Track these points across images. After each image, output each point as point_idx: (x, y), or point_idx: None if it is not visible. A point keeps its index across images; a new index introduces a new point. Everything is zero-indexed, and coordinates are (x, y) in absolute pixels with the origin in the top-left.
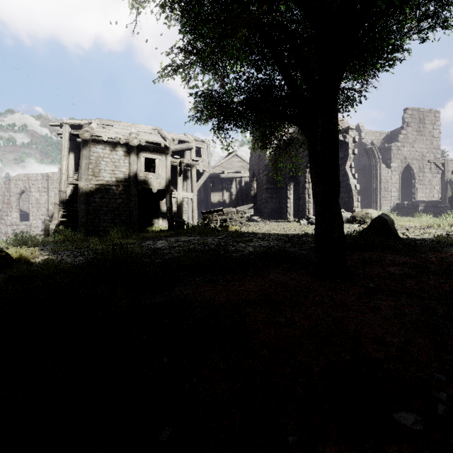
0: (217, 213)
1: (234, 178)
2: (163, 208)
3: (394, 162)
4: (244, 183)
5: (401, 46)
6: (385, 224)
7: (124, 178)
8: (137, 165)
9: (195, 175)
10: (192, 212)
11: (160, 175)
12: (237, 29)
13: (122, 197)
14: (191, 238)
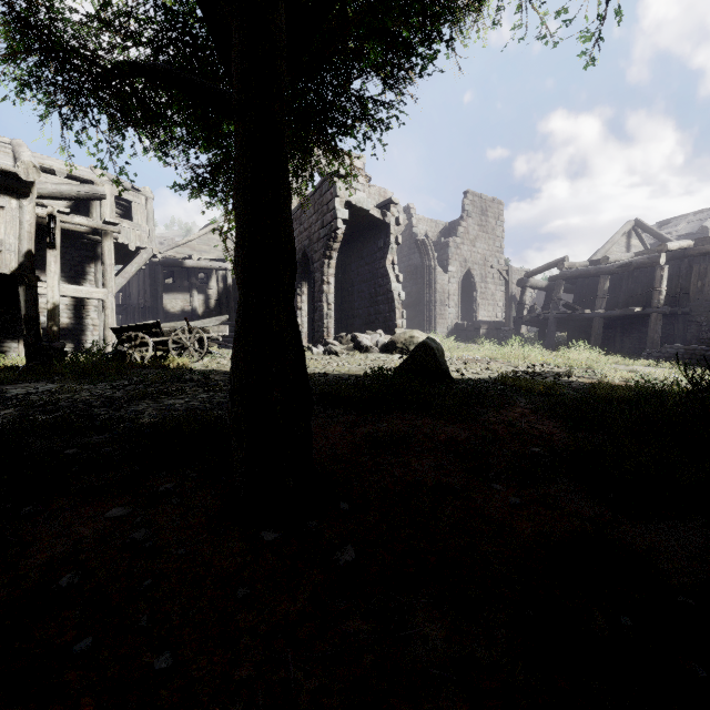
0: (149, 331)
1: (214, 270)
2: None
3: (452, 265)
4: (233, 281)
5: (447, 8)
6: (431, 355)
7: None
8: None
9: (110, 254)
10: (104, 329)
11: (1, 241)
12: None
13: None
14: (44, 389)
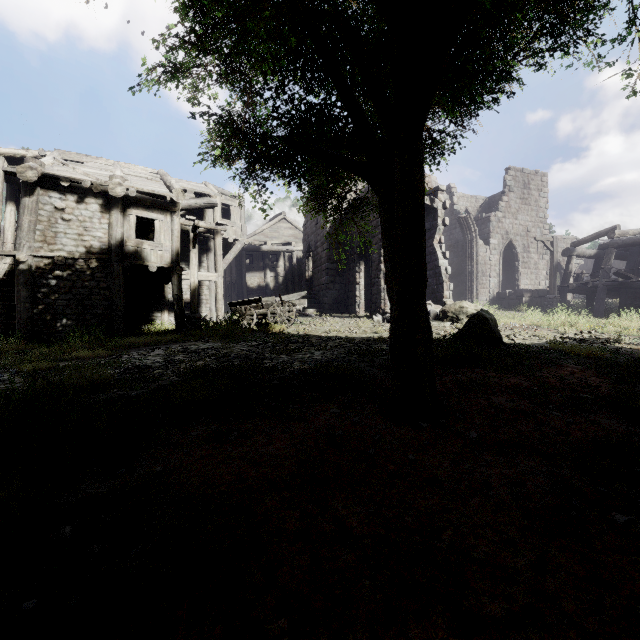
0: (253, 305)
1: (282, 252)
2: (170, 295)
3: (494, 238)
4: (296, 260)
5: (510, 73)
6: (486, 324)
7: (101, 248)
8: (123, 228)
9: (220, 247)
10: (216, 302)
11: (162, 244)
12: (263, 6)
13: (97, 278)
14: (208, 346)
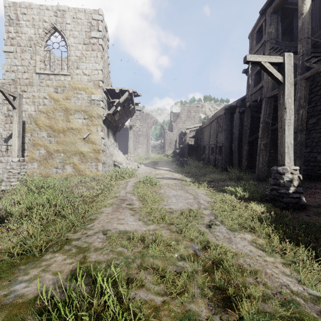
0: None
1: None
2: None
3: (174, 131)
4: None
5: None
6: None
7: None
8: None
9: None
10: None
11: None
12: None
13: None
14: None
